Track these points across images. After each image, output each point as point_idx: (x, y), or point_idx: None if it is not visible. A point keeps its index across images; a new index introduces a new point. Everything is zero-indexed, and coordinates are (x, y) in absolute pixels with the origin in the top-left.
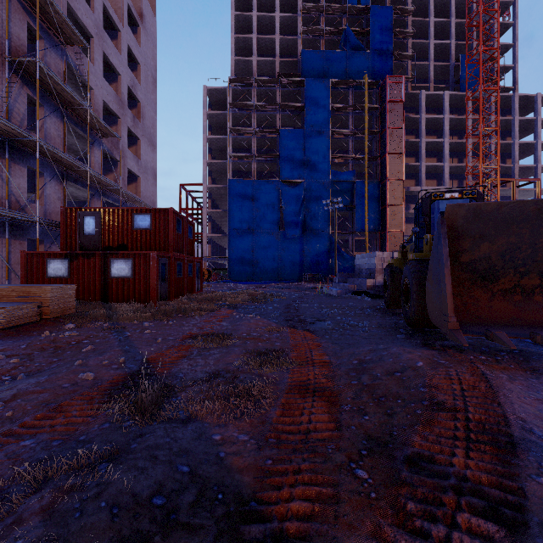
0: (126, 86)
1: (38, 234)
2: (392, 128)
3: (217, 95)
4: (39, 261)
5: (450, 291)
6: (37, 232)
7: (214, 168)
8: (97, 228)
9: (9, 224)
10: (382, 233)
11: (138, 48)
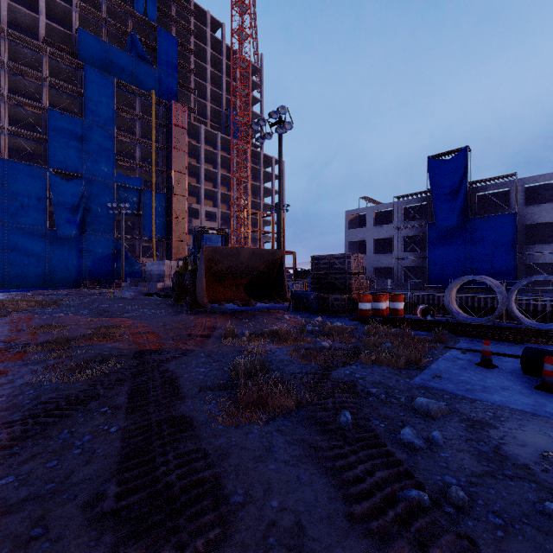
0: None
1: None
2: (177, 149)
3: None
4: None
5: (205, 285)
6: None
7: None
8: None
9: None
10: (168, 242)
11: None
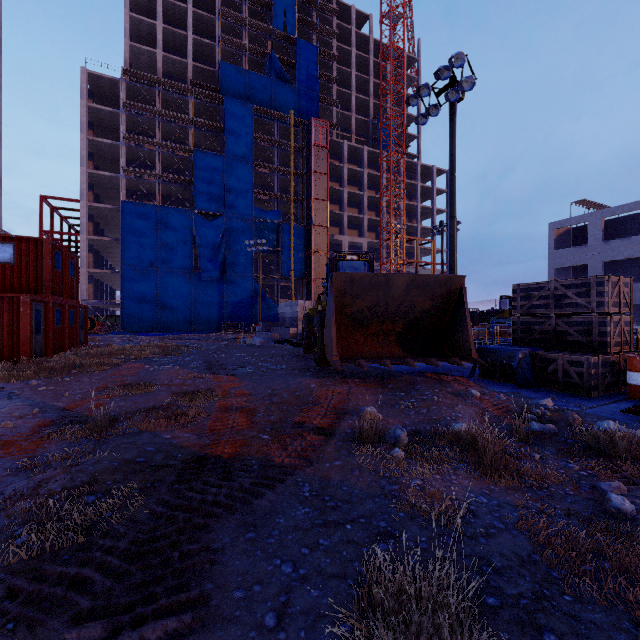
0: None
1: None
2: (317, 173)
3: (103, 85)
4: None
5: (334, 334)
6: None
7: (98, 181)
8: None
9: None
10: (308, 280)
11: None
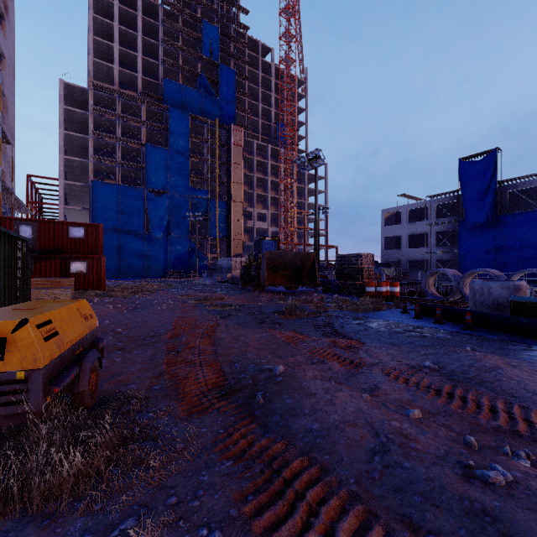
0: None
1: None
2: (235, 164)
3: (74, 91)
4: None
5: (266, 275)
6: None
7: (69, 163)
8: (33, 235)
9: None
10: (228, 240)
11: (5, 43)
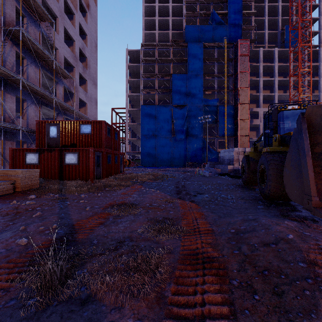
0: (79, 48)
1: (21, 137)
2: (242, 72)
3: (134, 54)
4: (20, 154)
5: (312, 175)
6: (20, 136)
7: (132, 98)
8: (57, 133)
9: (4, 131)
10: (235, 137)
11: (86, 25)
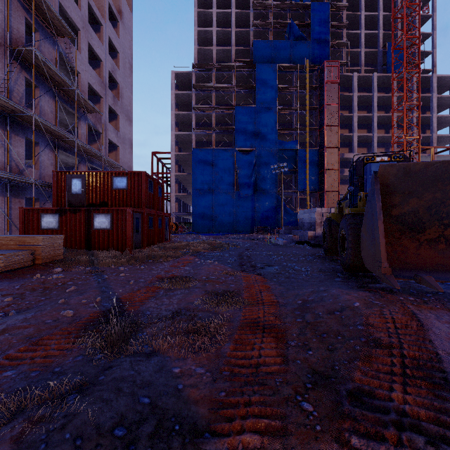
0: (108, 71)
1: (34, 193)
2: (329, 104)
3: (183, 78)
4: (34, 216)
5: (383, 240)
6: (33, 191)
7: (180, 139)
8: (82, 188)
9: (10, 185)
10: (320, 193)
11: (118, 40)
